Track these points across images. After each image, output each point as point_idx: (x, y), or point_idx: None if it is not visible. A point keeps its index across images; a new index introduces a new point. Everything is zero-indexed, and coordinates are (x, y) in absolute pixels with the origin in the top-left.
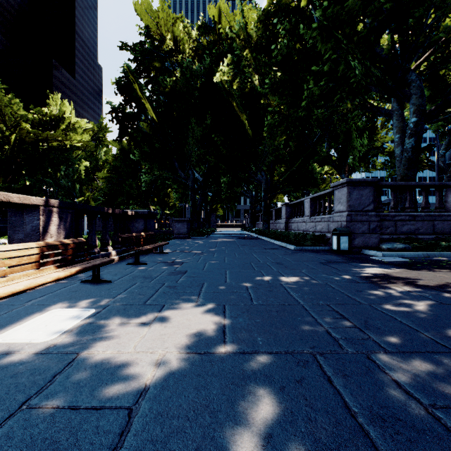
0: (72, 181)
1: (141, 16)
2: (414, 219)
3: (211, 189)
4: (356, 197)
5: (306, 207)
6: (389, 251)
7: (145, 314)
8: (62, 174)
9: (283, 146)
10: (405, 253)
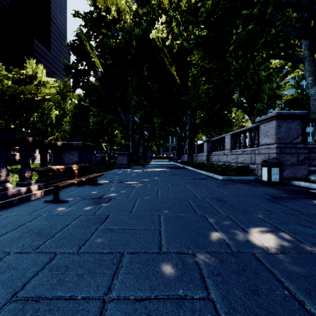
0: (45, 125)
1: None
2: None
3: (146, 129)
4: (285, 130)
5: (227, 142)
6: None
7: None
8: (38, 120)
9: (204, 95)
10: None
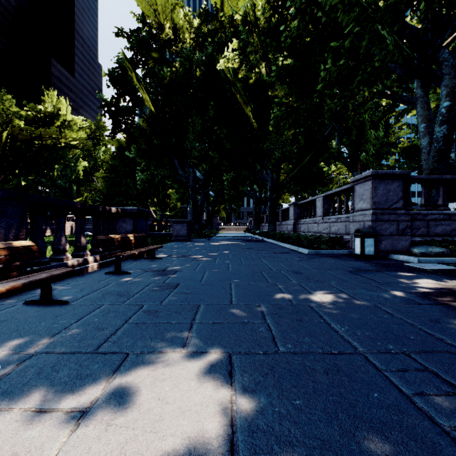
0: (69, 182)
1: (139, 3)
2: (450, 218)
3: (213, 188)
4: (383, 193)
5: (318, 206)
6: (423, 256)
7: (84, 381)
8: (59, 174)
9: (290, 142)
10: (445, 258)
